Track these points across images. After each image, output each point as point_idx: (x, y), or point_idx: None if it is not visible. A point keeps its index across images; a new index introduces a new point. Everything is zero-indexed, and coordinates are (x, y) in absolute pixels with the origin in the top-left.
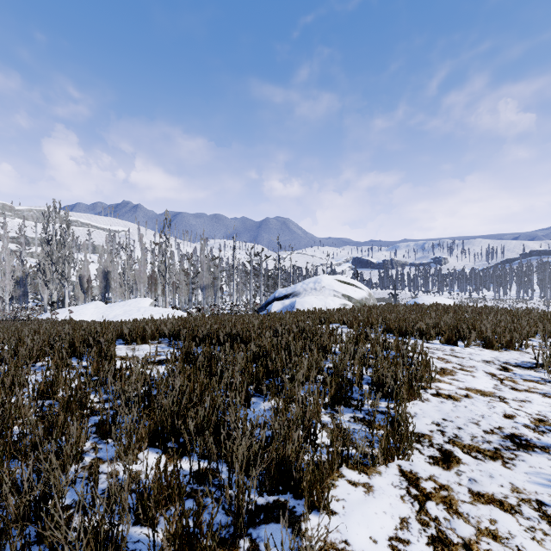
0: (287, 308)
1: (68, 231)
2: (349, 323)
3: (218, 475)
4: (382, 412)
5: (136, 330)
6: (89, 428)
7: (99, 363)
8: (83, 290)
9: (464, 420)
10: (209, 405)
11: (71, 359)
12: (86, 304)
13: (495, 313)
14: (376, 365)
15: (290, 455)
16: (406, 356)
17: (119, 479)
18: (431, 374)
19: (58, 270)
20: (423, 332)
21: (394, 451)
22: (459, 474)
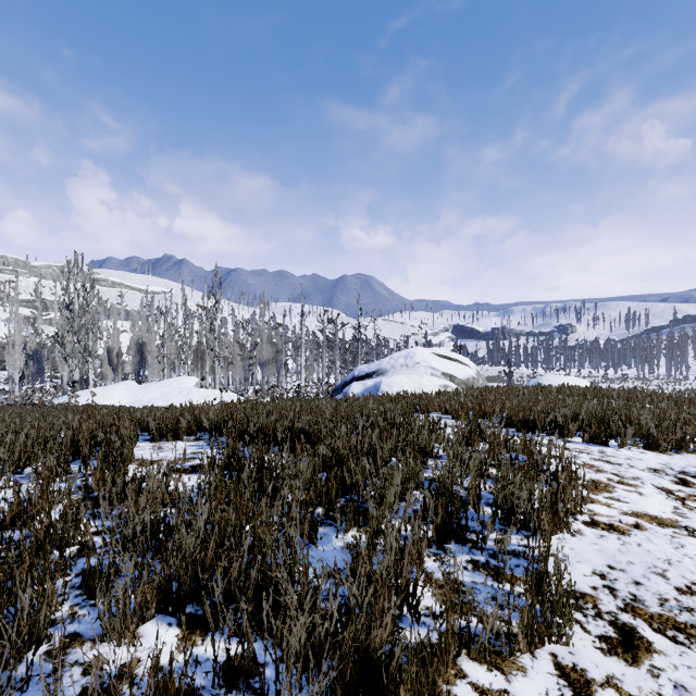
0: (370, 391)
1: (92, 291)
2: (454, 412)
3: (260, 670)
4: (514, 553)
5: (166, 421)
6: (67, 582)
7: (105, 472)
8: (112, 366)
9: (642, 569)
10: (253, 545)
11: (69, 464)
12: (115, 384)
13: (650, 399)
14: (501, 478)
15: (378, 646)
16: (541, 464)
17: (101, 676)
18: (582, 493)
19: (79, 342)
20: (558, 426)
21: (544, 630)
22: (655, 675)
